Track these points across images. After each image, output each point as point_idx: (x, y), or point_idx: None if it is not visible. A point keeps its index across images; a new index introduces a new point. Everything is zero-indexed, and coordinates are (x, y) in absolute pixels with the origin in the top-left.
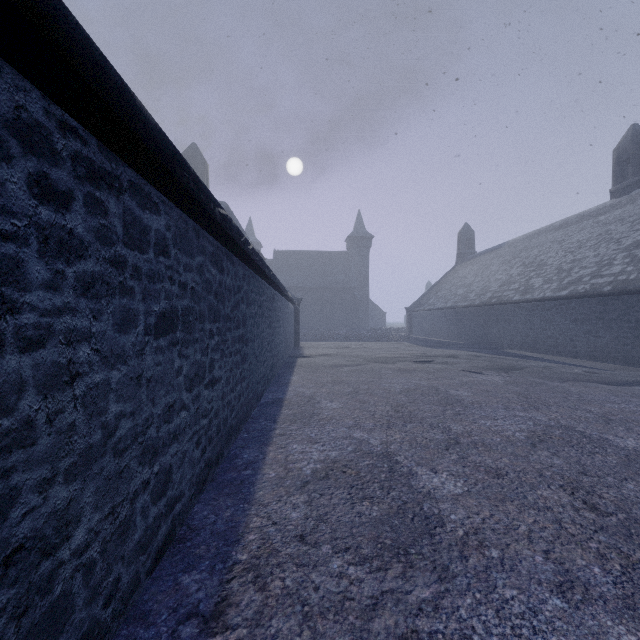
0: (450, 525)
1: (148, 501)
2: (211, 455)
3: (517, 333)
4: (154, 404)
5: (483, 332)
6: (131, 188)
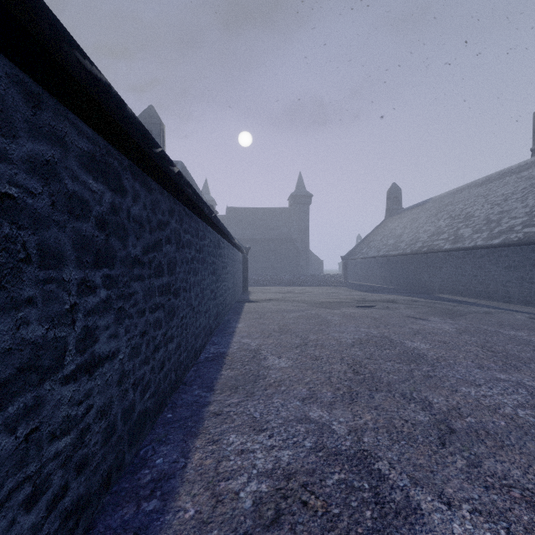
0: None
1: None
2: (86, 487)
3: (448, 279)
4: None
5: (414, 278)
6: None
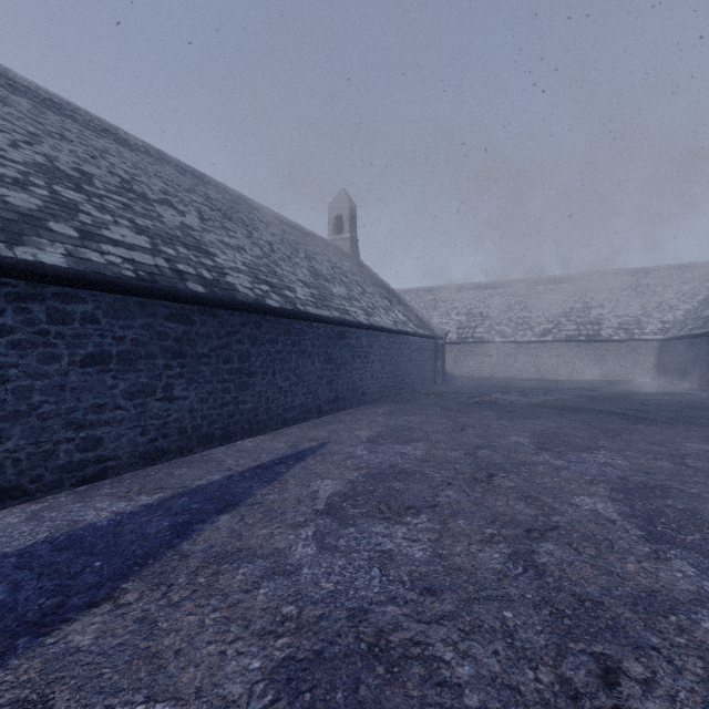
0: None
1: None
2: None
3: None
4: None
5: None
6: None
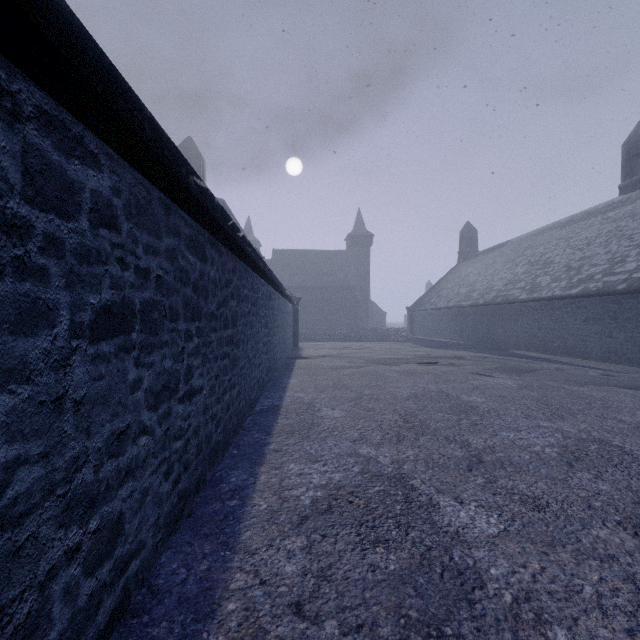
0: (492, 585)
1: (78, 575)
2: (188, 483)
3: (524, 333)
4: (90, 435)
5: (487, 332)
6: (41, 118)
